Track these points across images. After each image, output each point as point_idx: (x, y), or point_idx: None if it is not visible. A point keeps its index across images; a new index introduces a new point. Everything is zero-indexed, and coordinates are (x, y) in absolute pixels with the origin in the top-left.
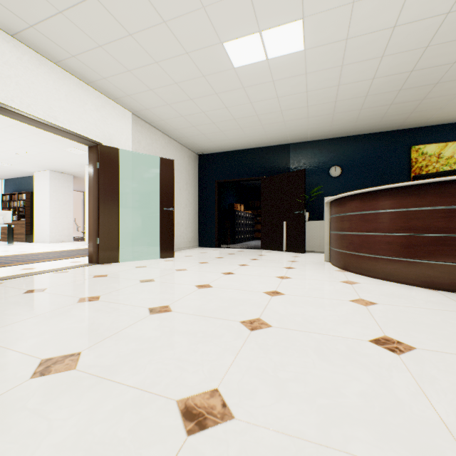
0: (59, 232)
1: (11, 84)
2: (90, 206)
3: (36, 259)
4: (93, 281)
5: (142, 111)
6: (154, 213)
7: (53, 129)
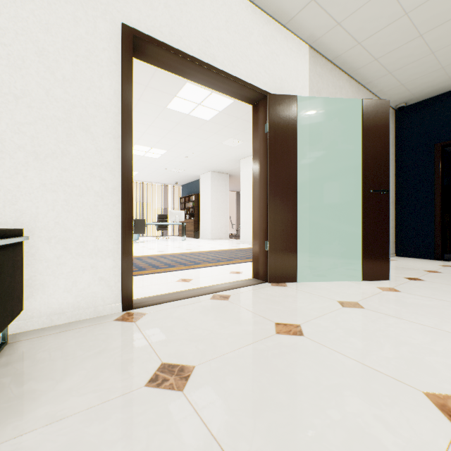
0: (218, 230)
1: (159, 7)
2: (254, 193)
3: (196, 262)
4: (284, 358)
5: (326, 34)
6: (337, 202)
7: (209, 76)
